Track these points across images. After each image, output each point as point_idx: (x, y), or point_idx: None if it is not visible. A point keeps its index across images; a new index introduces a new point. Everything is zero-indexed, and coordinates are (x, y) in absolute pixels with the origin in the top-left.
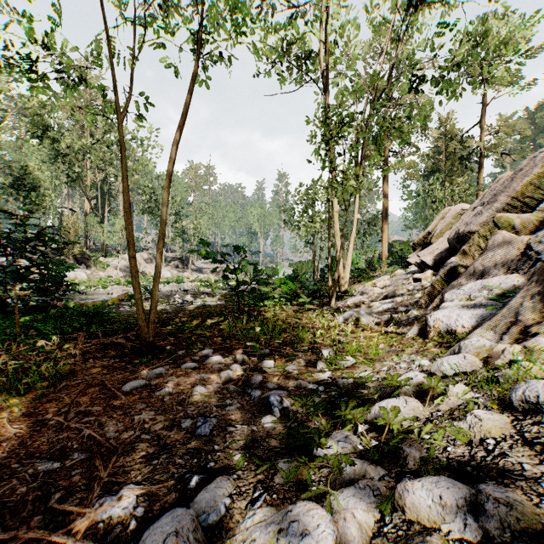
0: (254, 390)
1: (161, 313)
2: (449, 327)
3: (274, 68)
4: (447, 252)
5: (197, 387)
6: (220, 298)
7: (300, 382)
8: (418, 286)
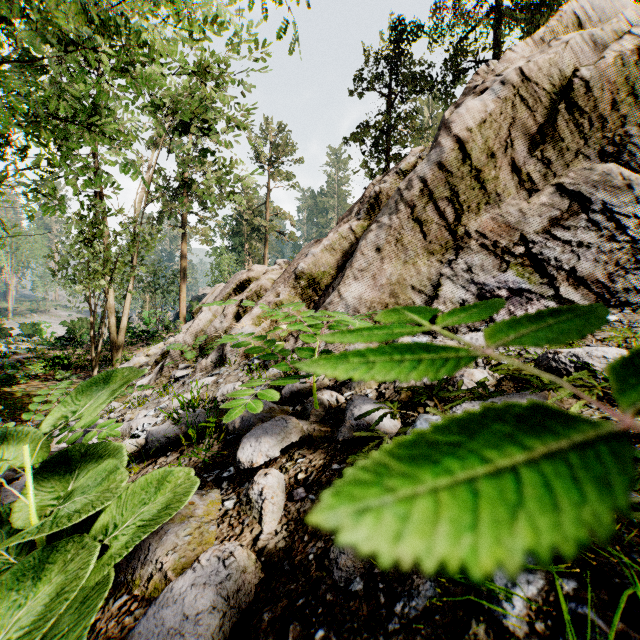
0: None
1: None
2: None
3: None
4: None
5: None
6: None
7: None
8: None
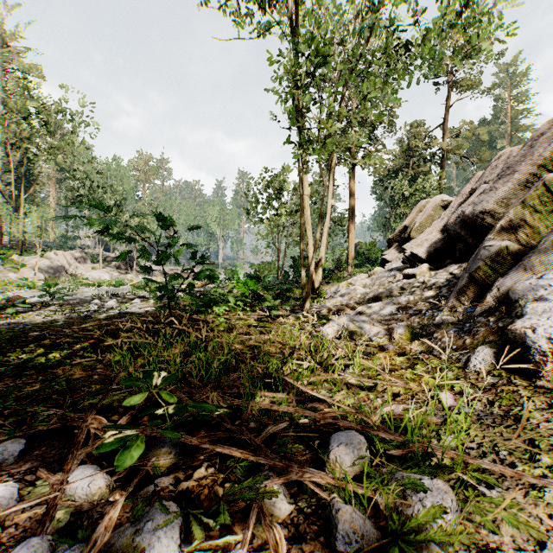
0: None
1: (38, 328)
2: None
3: (230, 6)
4: (443, 242)
5: None
6: (156, 303)
7: None
8: (415, 283)
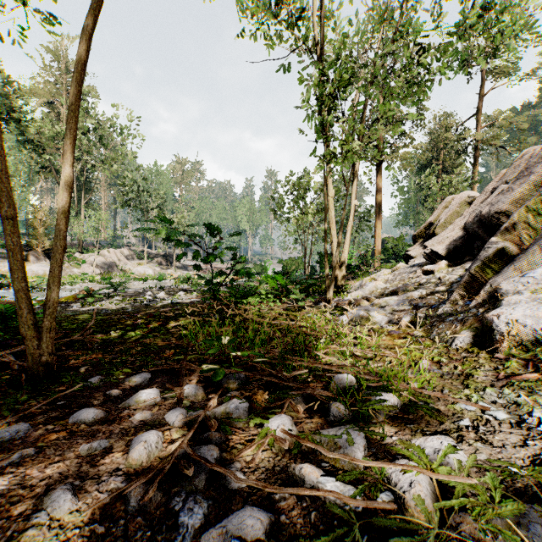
0: (190, 503)
1: (116, 313)
2: (537, 334)
3: (261, 31)
4: (462, 240)
5: (53, 494)
6: (198, 295)
7: (301, 474)
8: (432, 278)
